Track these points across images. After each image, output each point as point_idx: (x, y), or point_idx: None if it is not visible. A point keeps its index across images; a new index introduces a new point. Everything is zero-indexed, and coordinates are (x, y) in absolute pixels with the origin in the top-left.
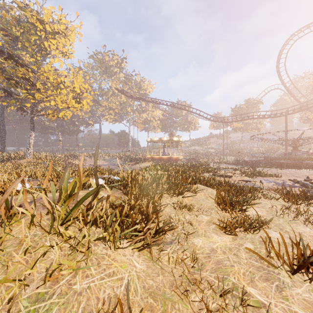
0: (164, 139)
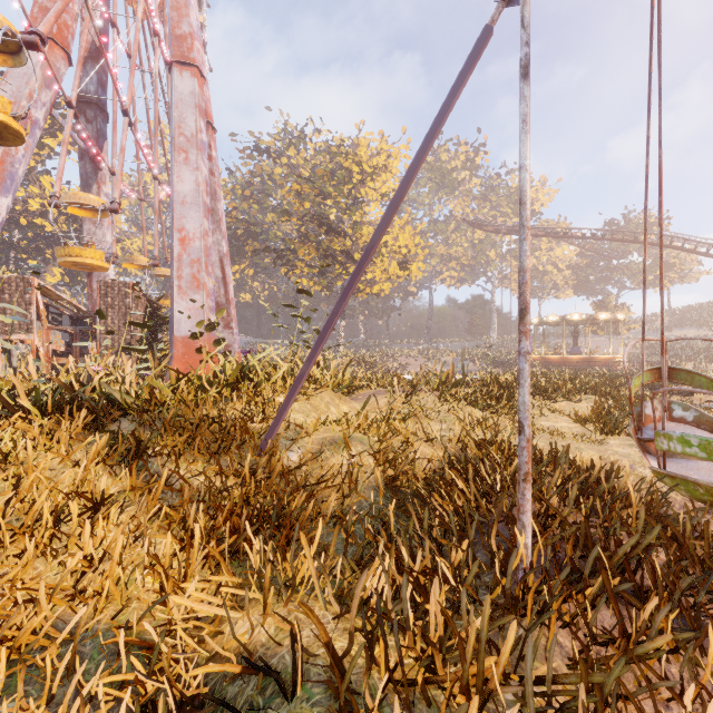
0: (572, 319)
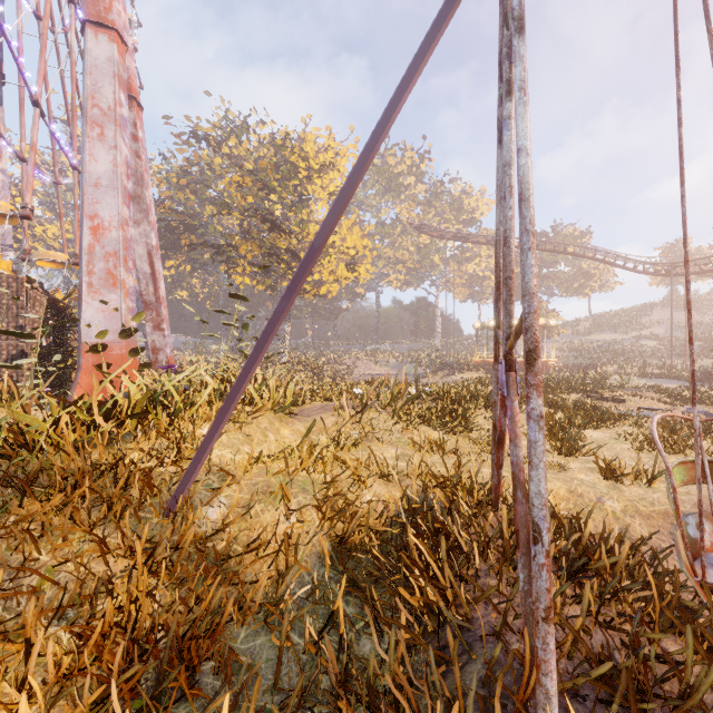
0: None
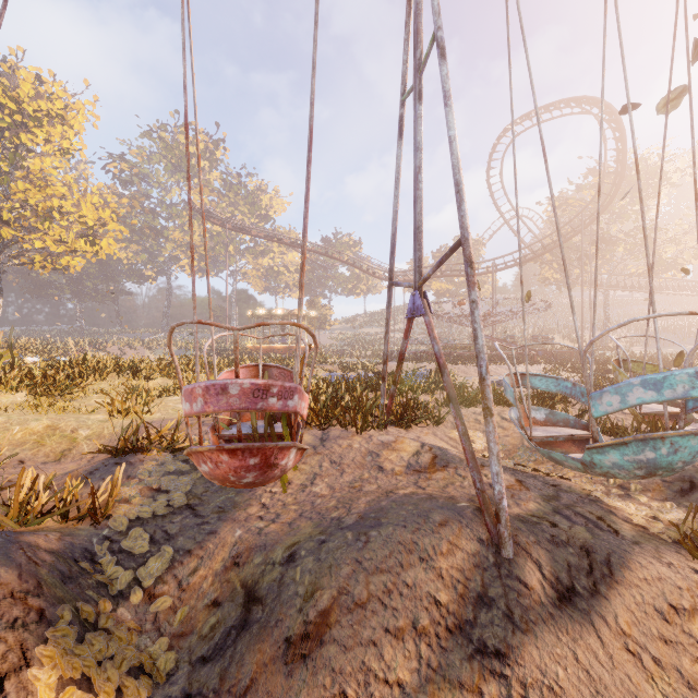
0: (276, 313)
